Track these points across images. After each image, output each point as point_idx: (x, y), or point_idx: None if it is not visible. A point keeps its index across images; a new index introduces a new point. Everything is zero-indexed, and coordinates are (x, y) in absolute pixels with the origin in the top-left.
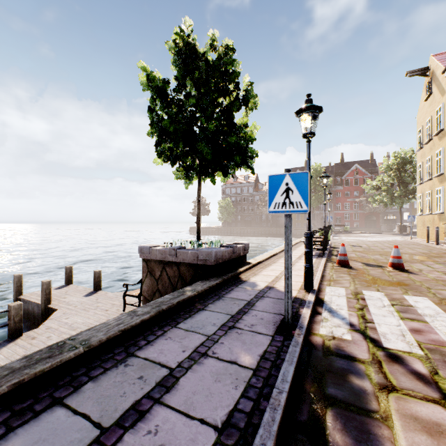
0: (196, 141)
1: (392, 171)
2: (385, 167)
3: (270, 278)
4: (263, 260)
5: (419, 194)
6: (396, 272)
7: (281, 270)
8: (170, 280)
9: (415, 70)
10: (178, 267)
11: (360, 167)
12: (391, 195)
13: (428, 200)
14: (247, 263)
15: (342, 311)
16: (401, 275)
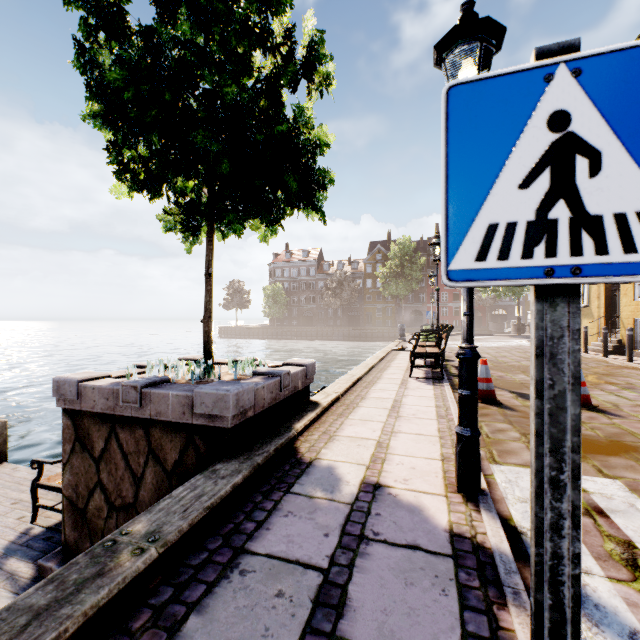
0: (193, 128)
1: None
2: None
3: (366, 448)
4: (342, 395)
5: None
6: (583, 411)
7: (381, 419)
8: (127, 461)
9: None
10: (147, 430)
11: None
12: None
13: None
14: (312, 406)
15: (596, 582)
16: (600, 420)
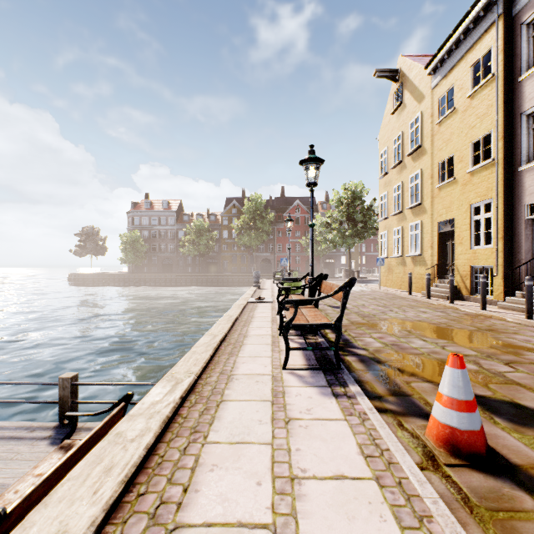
0: None
1: (343, 206)
2: (337, 200)
3: None
4: None
5: (384, 231)
6: None
7: None
8: None
9: (385, 69)
10: None
11: (302, 204)
12: (342, 234)
13: (398, 238)
14: None
15: None
16: None
